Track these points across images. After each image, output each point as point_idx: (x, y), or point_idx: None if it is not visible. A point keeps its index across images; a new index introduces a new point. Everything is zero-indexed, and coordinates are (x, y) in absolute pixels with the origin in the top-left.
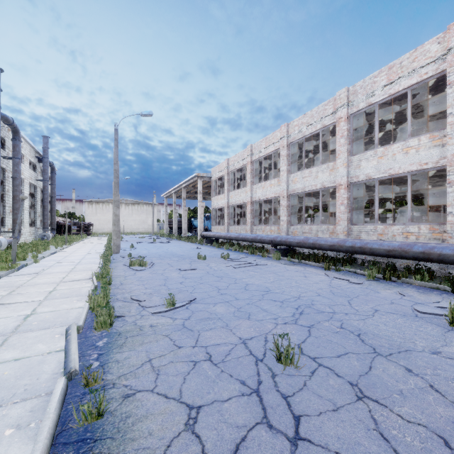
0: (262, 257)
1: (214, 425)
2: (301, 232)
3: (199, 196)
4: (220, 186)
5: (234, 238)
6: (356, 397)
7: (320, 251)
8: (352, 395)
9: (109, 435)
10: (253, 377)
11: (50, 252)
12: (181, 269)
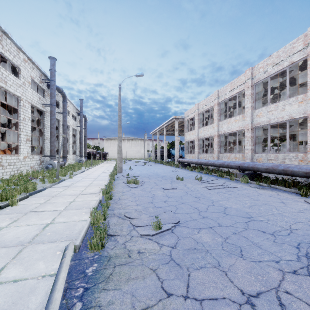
0: (230, 180)
1: None
2: (266, 159)
3: (176, 133)
4: (192, 124)
5: (204, 163)
6: None
7: (287, 176)
8: None
9: None
10: None
11: (81, 171)
12: (165, 188)
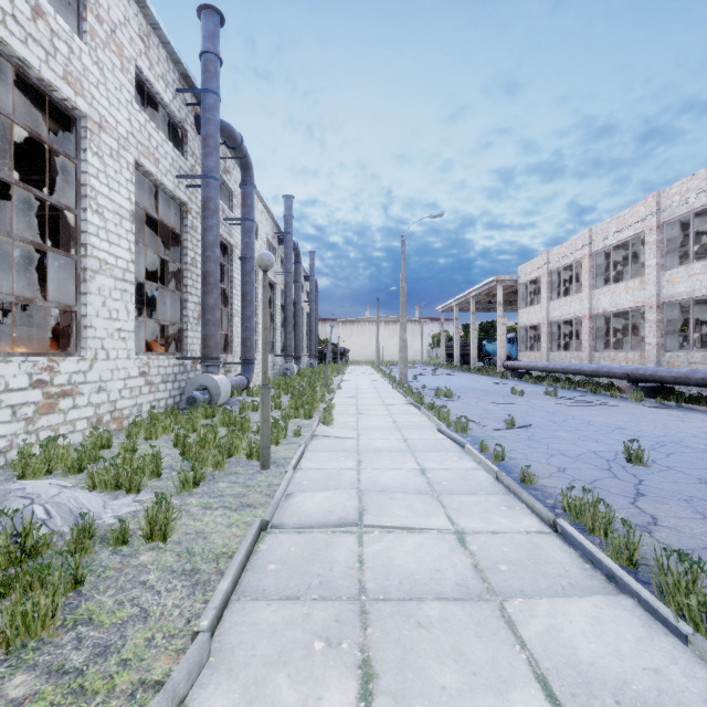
0: (610, 398)
1: (578, 473)
2: (686, 362)
3: (499, 309)
4: (533, 291)
5: (560, 370)
6: (699, 482)
7: None
8: (696, 481)
9: (512, 466)
10: (604, 465)
11: (334, 380)
12: (498, 403)
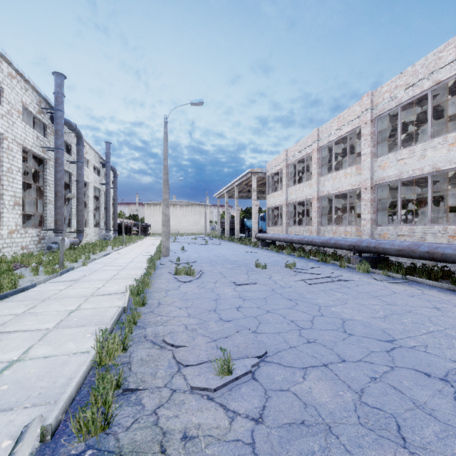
0: (339, 268)
1: None
2: (395, 234)
3: (253, 194)
4: (277, 182)
5: (297, 241)
6: None
7: (429, 262)
8: None
9: None
10: None
11: (105, 253)
12: (237, 283)
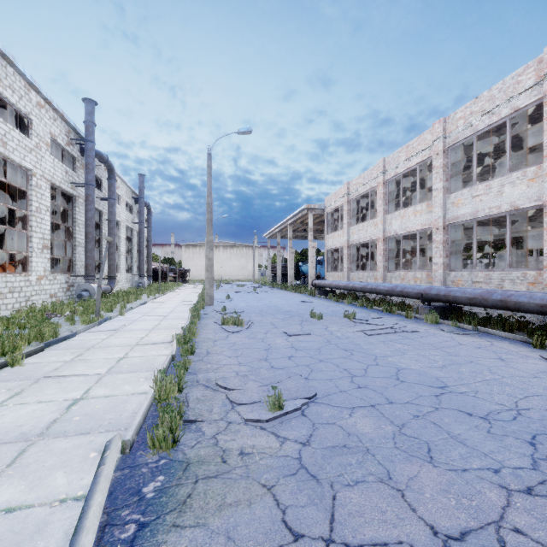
0: (405, 319)
1: None
2: (470, 281)
3: (309, 234)
4: (337, 219)
5: (359, 289)
6: None
7: (507, 312)
8: None
9: None
10: None
11: (141, 302)
12: (289, 334)
